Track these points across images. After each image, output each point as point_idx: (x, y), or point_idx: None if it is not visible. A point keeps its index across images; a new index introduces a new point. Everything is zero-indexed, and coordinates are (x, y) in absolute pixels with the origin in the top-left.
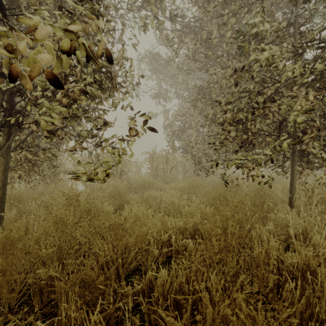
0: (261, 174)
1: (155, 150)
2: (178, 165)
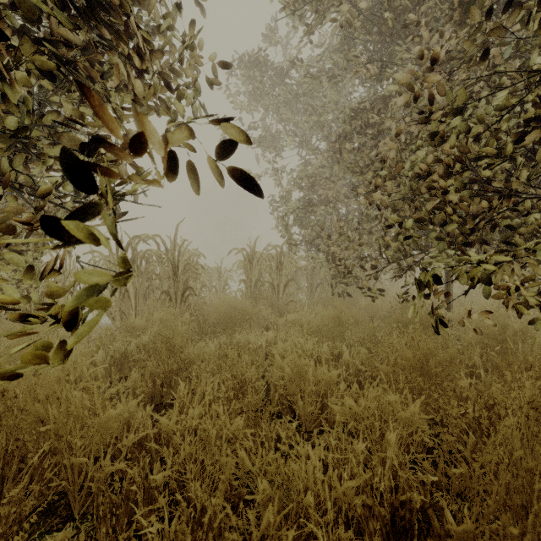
0: (538, 303)
1: (255, 245)
2: (298, 275)
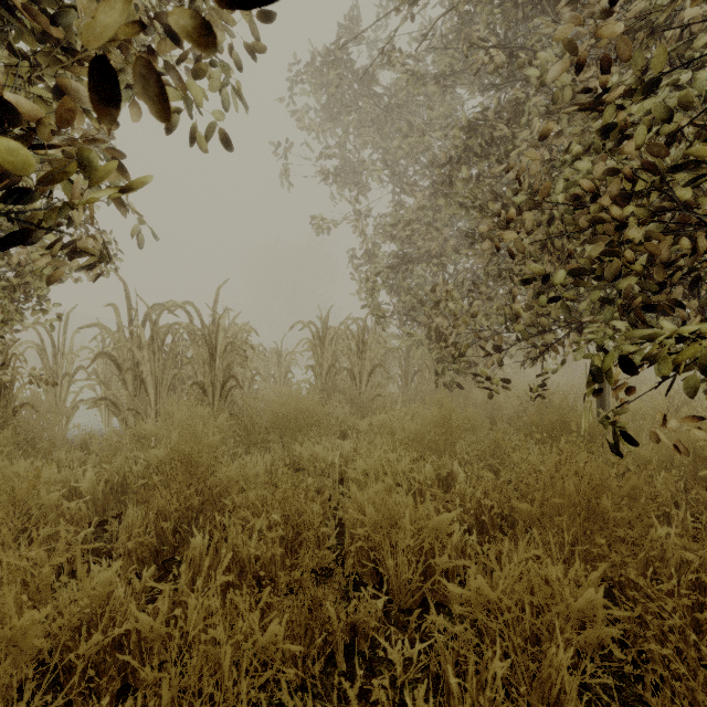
0: None
1: (327, 317)
2: (388, 359)
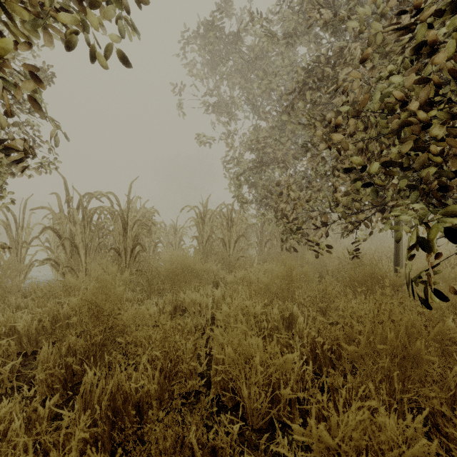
0: None
1: (207, 203)
2: (249, 231)
